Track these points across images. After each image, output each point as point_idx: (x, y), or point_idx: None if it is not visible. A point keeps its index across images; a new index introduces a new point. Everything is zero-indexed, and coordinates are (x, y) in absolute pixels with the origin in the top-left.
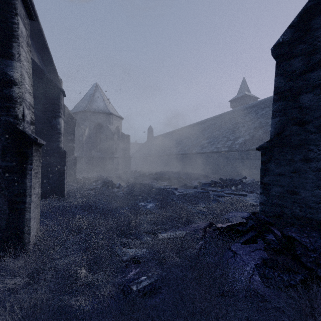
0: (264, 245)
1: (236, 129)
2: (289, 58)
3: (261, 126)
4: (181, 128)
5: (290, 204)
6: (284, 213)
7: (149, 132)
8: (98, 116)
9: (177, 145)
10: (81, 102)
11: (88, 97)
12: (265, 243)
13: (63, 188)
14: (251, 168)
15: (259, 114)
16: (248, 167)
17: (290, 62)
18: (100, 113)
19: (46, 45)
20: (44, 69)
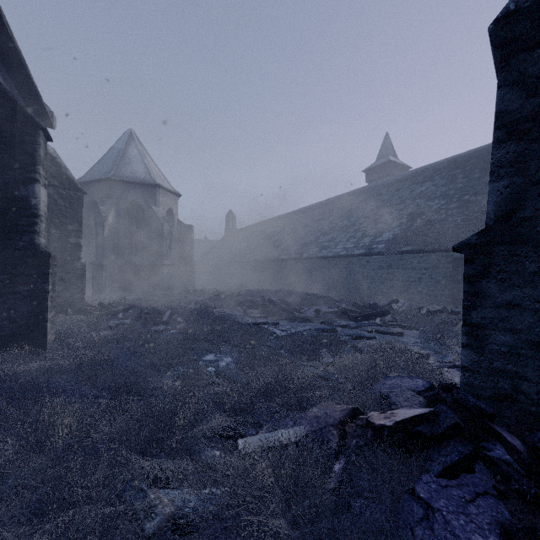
0: (491, 478)
1: (378, 216)
2: (533, 45)
3: (420, 212)
4: (283, 214)
5: (535, 372)
6: (519, 393)
7: (228, 222)
8: (133, 190)
9: (277, 243)
10: (100, 163)
11: (113, 154)
12: (493, 473)
13: (45, 329)
14: (405, 284)
15: (416, 191)
16: (399, 283)
17: (534, 55)
18: (137, 184)
19: (9, 33)
20: (11, 87)
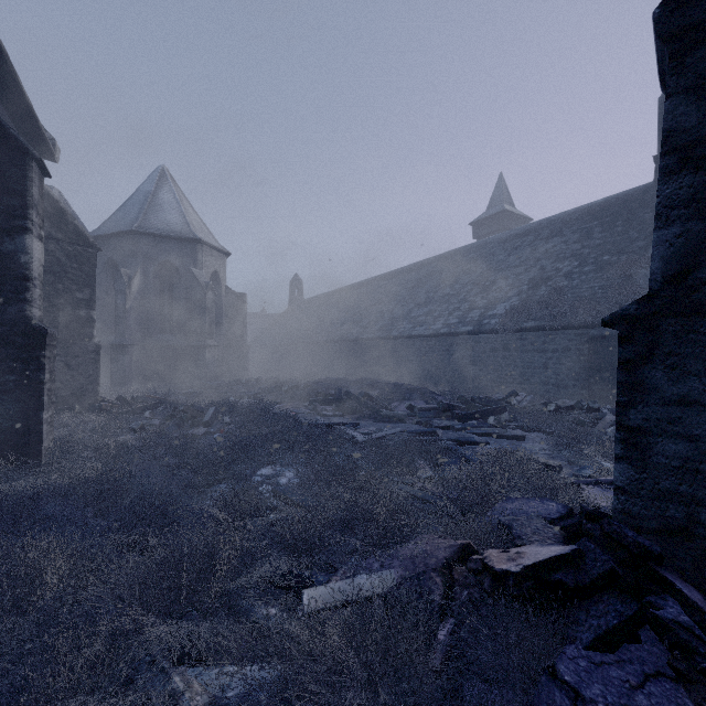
0: (664, 650)
1: (490, 283)
2: None
3: (545, 277)
4: (366, 280)
5: None
6: (697, 525)
7: (293, 289)
8: (166, 246)
9: (358, 318)
10: (121, 211)
11: (140, 199)
12: (668, 643)
13: (39, 433)
14: (525, 371)
15: (539, 250)
16: (517, 370)
17: None
18: (171, 239)
19: None
20: None
